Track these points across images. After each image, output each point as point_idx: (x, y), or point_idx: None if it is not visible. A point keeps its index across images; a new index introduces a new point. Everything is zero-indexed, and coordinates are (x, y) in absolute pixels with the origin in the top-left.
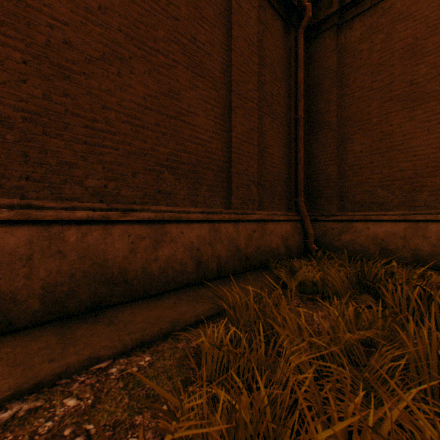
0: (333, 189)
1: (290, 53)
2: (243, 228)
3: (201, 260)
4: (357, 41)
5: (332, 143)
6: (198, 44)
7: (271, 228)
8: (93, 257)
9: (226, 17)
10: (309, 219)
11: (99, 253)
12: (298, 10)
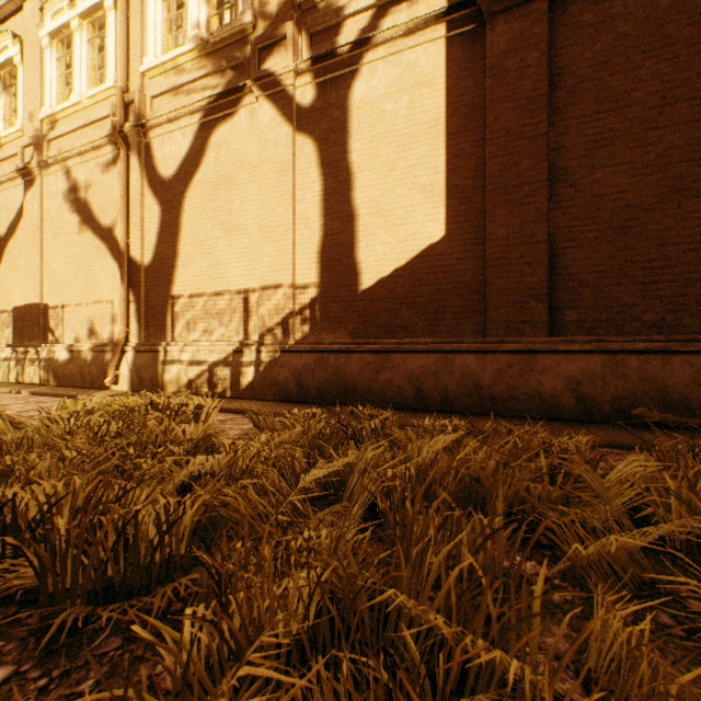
0: None
1: None
2: None
3: None
4: None
5: None
6: None
7: None
8: (650, 381)
9: None
10: None
11: (656, 379)
12: None
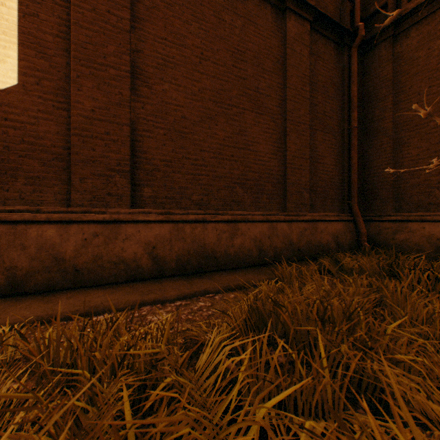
0: (388, 191)
1: (343, 71)
2: (296, 227)
3: (262, 248)
4: (414, 49)
5: (387, 148)
6: (260, 91)
7: (322, 227)
8: (198, 242)
9: (282, 62)
10: (364, 219)
11: (201, 240)
12: (350, 32)
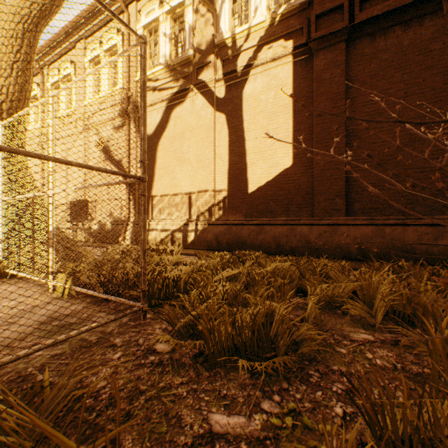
0: None
1: None
2: None
3: None
4: None
5: None
6: None
7: None
8: (396, 240)
9: None
10: None
11: (399, 238)
12: None
